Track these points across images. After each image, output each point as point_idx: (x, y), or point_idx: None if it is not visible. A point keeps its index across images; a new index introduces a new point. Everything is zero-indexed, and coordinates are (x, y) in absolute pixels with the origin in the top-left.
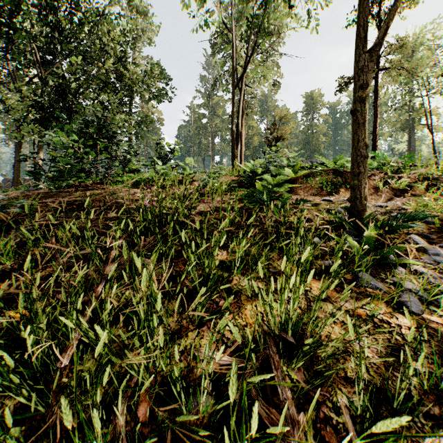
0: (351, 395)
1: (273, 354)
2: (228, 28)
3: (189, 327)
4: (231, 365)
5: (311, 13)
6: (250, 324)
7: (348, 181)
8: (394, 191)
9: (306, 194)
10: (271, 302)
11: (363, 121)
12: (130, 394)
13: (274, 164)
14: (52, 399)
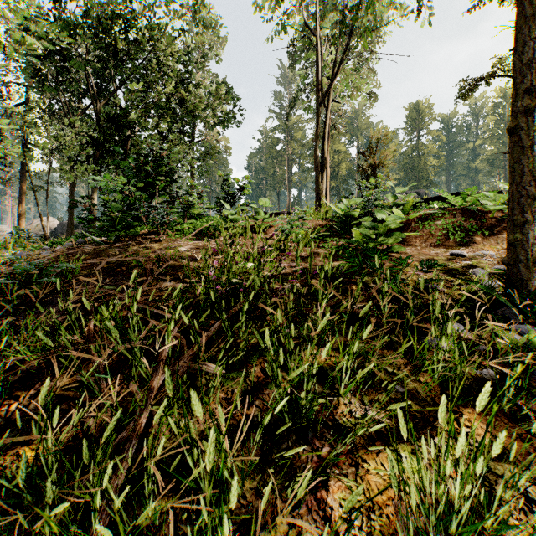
0: None
1: None
2: (310, 29)
3: (277, 502)
4: None
5: None
6: (378, 505)
7: (485, 224)
8: None
9: (424, 244)
10: (423, 483)
11: (530, 143)
12: None
13: (376, 203)
14: None
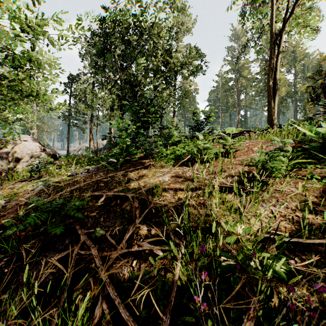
0: None
1: None
2: None
3: None
4: None
5: None
6: None
7: None
8: None
9: None
10: None
11: None
12: None
13: None
14: None
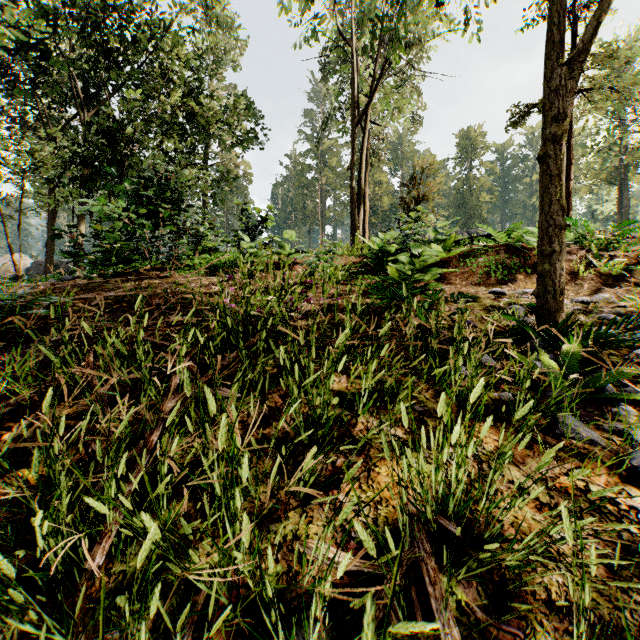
0: (560, 634)
1: (426, 556)
2: (345, 38)
3: (290, 502)
4: (357, 570)
5: (469, 12)
6: (386, 499)
7: (529, 262)
8: (603, 278)
9: (465, 283)
10: (421, 467)
11: (558, 172)
12: (197, 616)
13: (415, 238)
14: (78, 619)
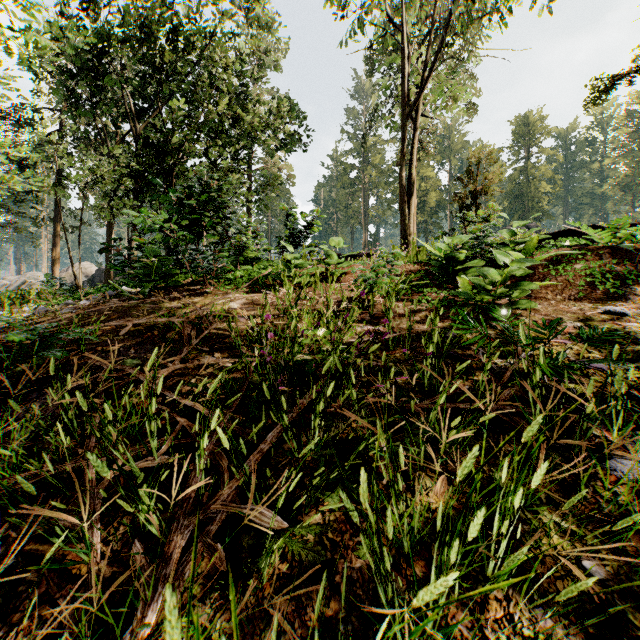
0: None
1: None
2: (394, 24)
3: None
4: None
5: None
6: None
7: None
8: None
9: (560, 297)
10: None
11: None
12: None
13: (488, 241)
14: None
